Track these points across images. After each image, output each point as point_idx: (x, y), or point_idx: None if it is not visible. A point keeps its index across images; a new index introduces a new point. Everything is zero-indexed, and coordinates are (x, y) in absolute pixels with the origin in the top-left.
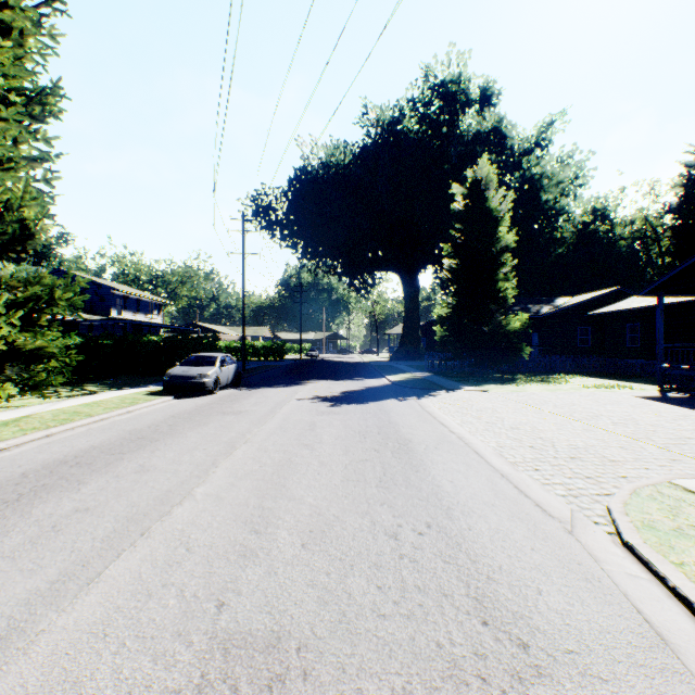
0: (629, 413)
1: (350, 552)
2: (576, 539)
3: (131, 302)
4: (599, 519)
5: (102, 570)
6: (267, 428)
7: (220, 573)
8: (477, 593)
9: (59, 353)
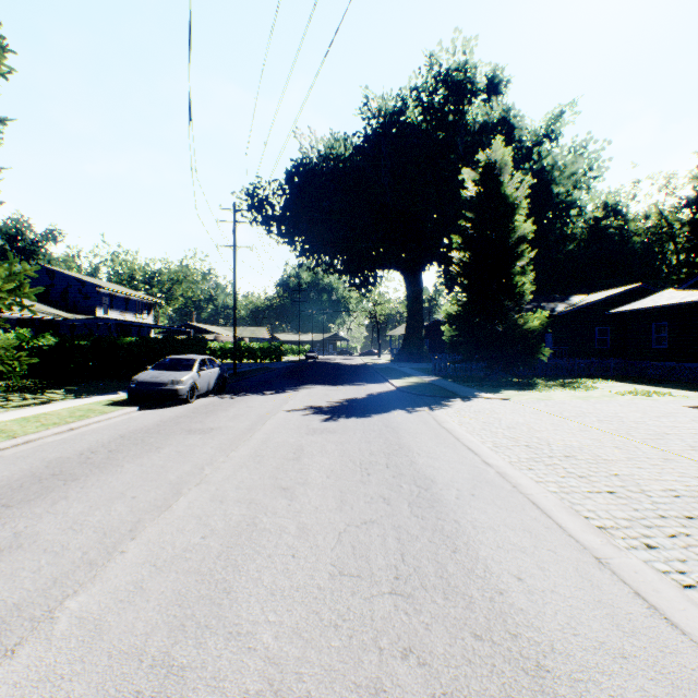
0: None
1: None
2: None
3: (119, 301)
4: None
5: None
6: (237, 456)
7: None
8: None
9: (5, 355)
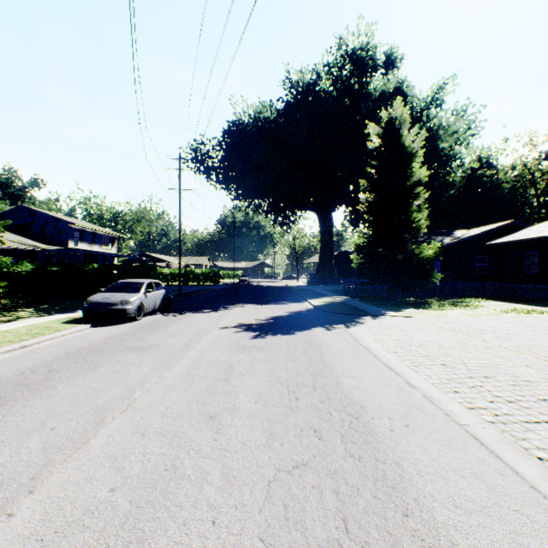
0: None
1: None
2: None
3: (88, 235)
4: None
5: None
6: (169, 376)
7: None
8: None
9: None
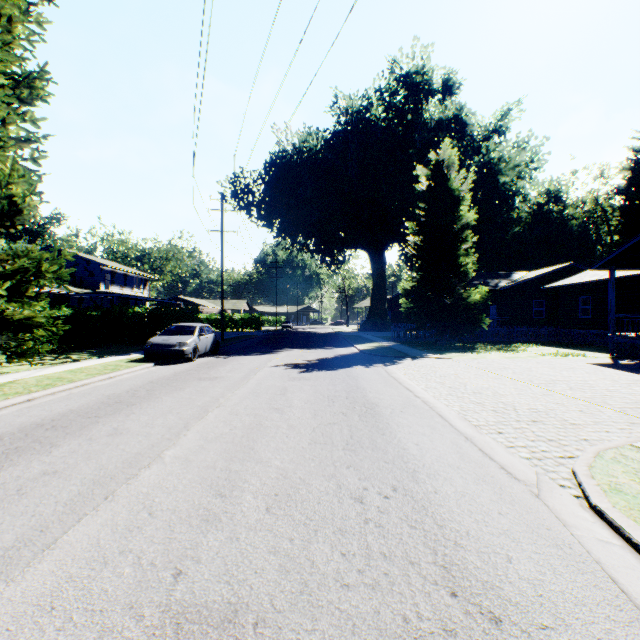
0: (584, 378)
1: (314, 516)
2: (543, 502)
3: (119, 277)
4: (565, 482)
5: (60, 536)
6: (240, 393)
7: (181, 539)
8: (444, 561)
9: (46, 323)
